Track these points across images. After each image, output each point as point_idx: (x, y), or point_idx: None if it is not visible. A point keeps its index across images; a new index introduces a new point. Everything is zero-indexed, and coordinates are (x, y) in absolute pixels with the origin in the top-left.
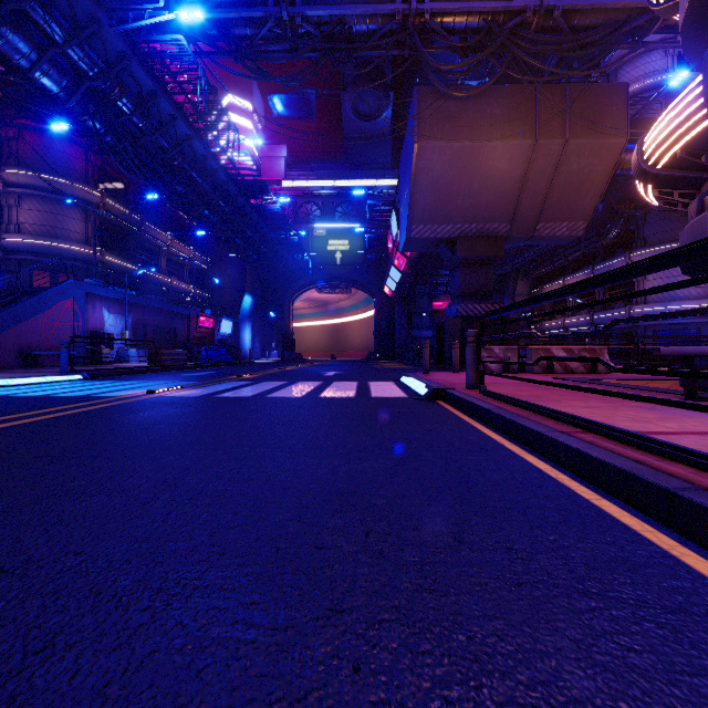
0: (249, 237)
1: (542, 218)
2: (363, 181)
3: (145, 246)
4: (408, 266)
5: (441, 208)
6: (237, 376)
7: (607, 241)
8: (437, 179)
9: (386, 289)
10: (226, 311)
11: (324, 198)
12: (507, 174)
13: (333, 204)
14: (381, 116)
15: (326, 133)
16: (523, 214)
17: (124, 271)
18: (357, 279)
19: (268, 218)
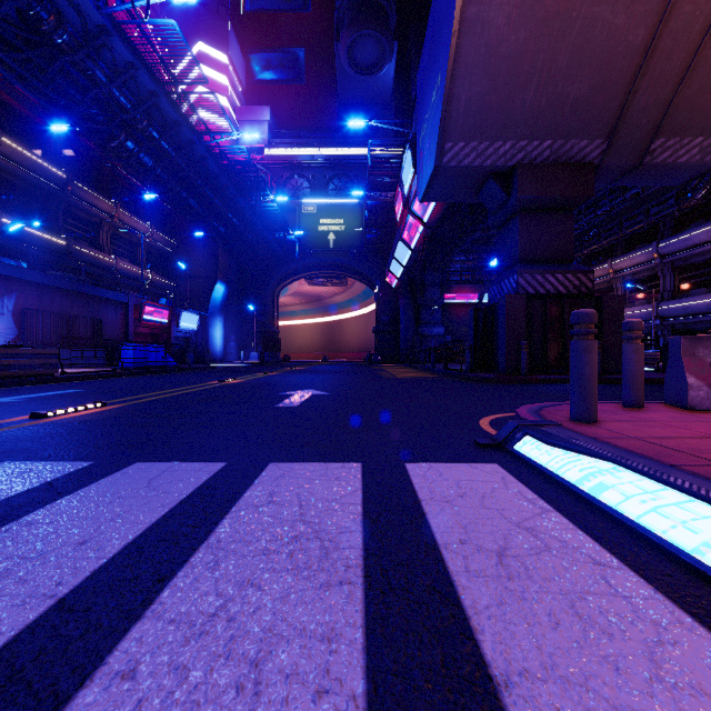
0: (209, 198)
1: (663, 129)
2: (361, 150)
3: (77, 214)
4: (423, 236)
5: (498, 108)
6: (30, 416)
7: (693, 203)
8: (496, 47)
9: (389, 277)
10: (195, 303)
11: (315, 171)
12: (621, 36)
13: (325, 177)
14: (382, 69)
15: (318, 98)
16: (634, 120)
17: (36, 242)
18: (354, 266)
19: (233, 171)
